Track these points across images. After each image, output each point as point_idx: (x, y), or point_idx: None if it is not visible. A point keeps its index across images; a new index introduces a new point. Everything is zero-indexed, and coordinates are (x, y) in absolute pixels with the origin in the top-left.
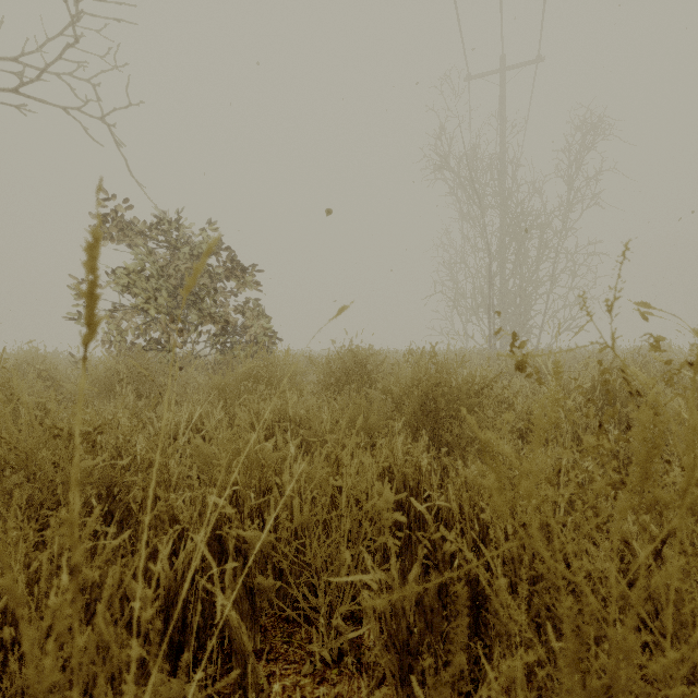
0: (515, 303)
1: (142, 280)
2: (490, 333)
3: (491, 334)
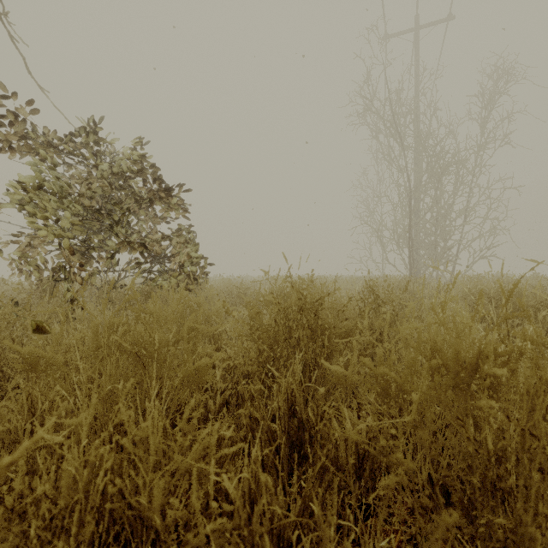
0: (436, 233)
1: (37, 198)
2: (410, 261)
3: (411, 262)
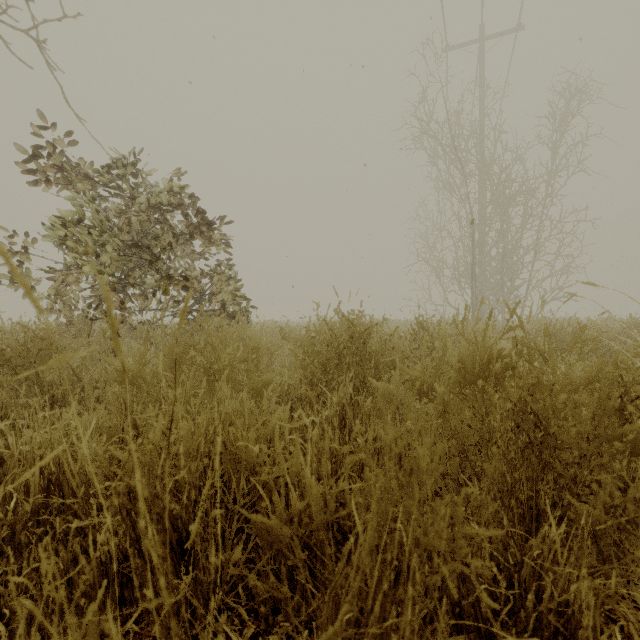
0: (501, 272)
1: (77, 232)
2: (473, 303)
3: (474, 304)
